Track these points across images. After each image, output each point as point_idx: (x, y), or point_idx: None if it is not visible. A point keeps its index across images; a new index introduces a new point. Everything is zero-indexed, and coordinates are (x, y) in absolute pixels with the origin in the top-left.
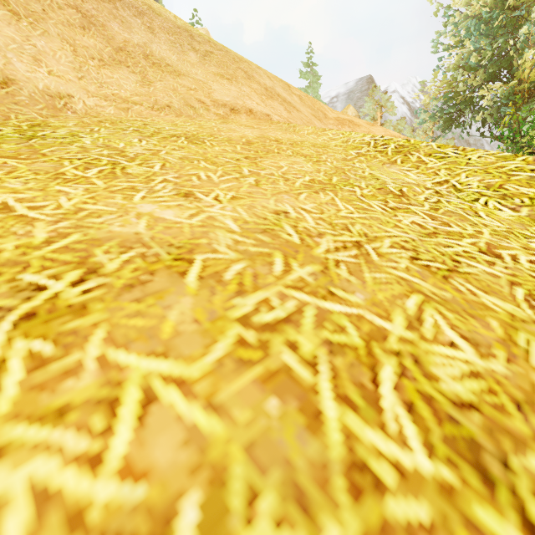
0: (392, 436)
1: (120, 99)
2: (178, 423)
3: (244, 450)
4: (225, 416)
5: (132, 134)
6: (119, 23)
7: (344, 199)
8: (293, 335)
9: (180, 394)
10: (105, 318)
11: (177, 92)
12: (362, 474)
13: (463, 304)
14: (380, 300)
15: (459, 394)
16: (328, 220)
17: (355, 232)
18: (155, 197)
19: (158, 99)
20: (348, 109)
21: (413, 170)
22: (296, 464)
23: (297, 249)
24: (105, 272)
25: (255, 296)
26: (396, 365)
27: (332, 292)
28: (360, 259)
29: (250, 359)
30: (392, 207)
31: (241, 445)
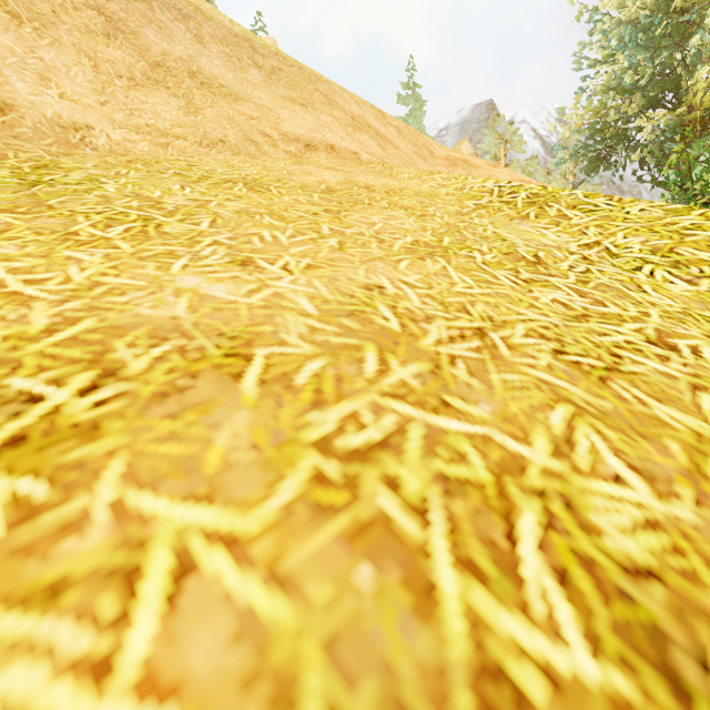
0: (538, 623)
1: (157, 131)
2: (226, 606)
3: (323, 648)
4: (295, 594)
5: (172, 178)
6: (156, 30)
7: (460, 268)
8: (393, 467)
9: (231, 560)
10: (125, 444)
11: (234, 122)
12: (497, 685)
13: (629, 419)
14: (514, 413)
15: (631, 555)
16: (438, 297)
17: (476, 315)
18: (200, 266)
19: (208, 131)
20: (461, 146)
21: (551, 227)
22: (399, 670)
23: (396, 340)
24: (128, 375)
25: (338, 408)
26: (540, 512)
27: (446, 401)
28: (484, 354)
29: (331, 503)
30: (525, 279)
31: (318, 641)
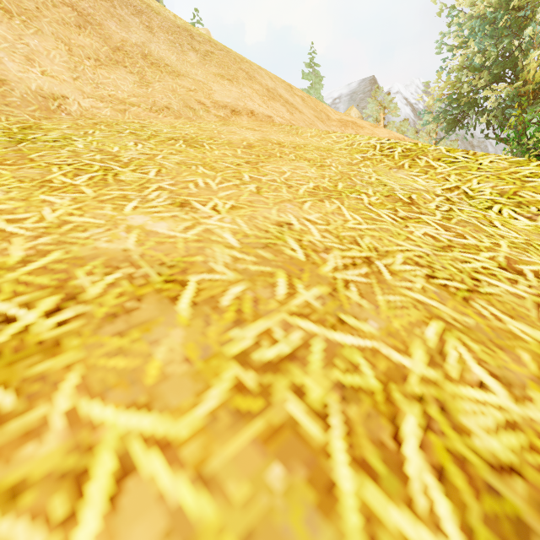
0: (422, 517)
1: (117, 100)
2: (159, 505)
3: None
4: (217, 493)
5: (128, 137)
6: (117, 22)
7: (351, 208)
8: (299, 377)
9: (164, 462)
10: (81, 358)
11: (176, 93)
12: None
13: (488, 333)
14: (396, 329)
15: (496, 453)
16: (334, 232)
17: (365, 246)
18: (147, 207)
19: (156, 100)
20: (351, 111)
21: (421, 175)
22: None
23: (302, 267)
24: (86, 299)
25: (255, 326)
26: (420, 415)
27: (342, 319)
28: (372, 278)
29: (249, 410)
30: (402, 217)
31: (236, 537)
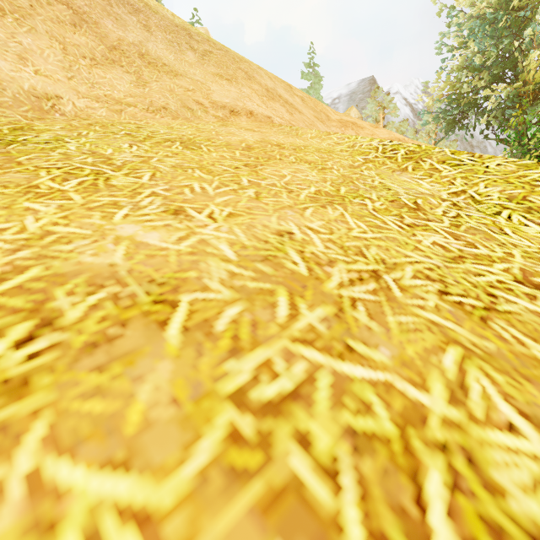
0: None
1: (113, 100)
2: None
3: None
4: None
5: (123, 138)
6: (114, 21)
7: (355, 214)
8: (304, 421)
9: None
10: (51, 401)
11: (174, 93)
12: None
13: (512, 360)
14: (411, 357)
15: (537, 519)
16: (338, 242)
17: (371, 258)
18: (139, 215)
19: (153, 100)
20: (350, 111)
21: (426, 178)
22: None
23: (304, 283)
24: (63, 324)
25: (253, 356)
26: (445, 469)
27: (350, 346)
28: (380, 296)
29: (245, 467)
30: (409, 224)
31: None
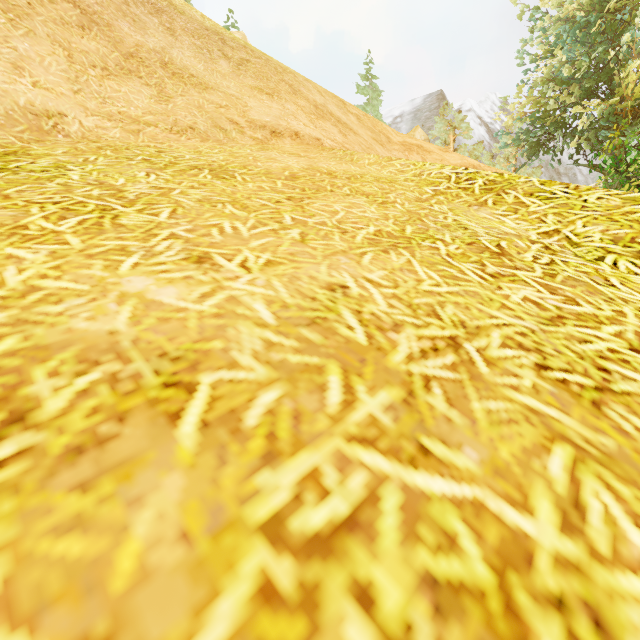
0: None
1: (129, 118)
2: None
3: None
4: None
5: (139, 165)
6: (130, 23)
7: (425, 261)
8: (365, 565)
9: None
10: (10, 540)
11: (203, 110)
12: None
13: (639, 463)
14: (506, 462)
15: None
16: (405, 298)
17: (447, 320)
18: (152, 264)
19: (178, 118)
20: (415, 132)
21: (510, 214)
22: None
23: (363, 356)
24: (39, 420)
25: (295, 464)
26: None
27: (424, 447)
28: (461, 372)
29: None
30: (492, 274)
31: None
